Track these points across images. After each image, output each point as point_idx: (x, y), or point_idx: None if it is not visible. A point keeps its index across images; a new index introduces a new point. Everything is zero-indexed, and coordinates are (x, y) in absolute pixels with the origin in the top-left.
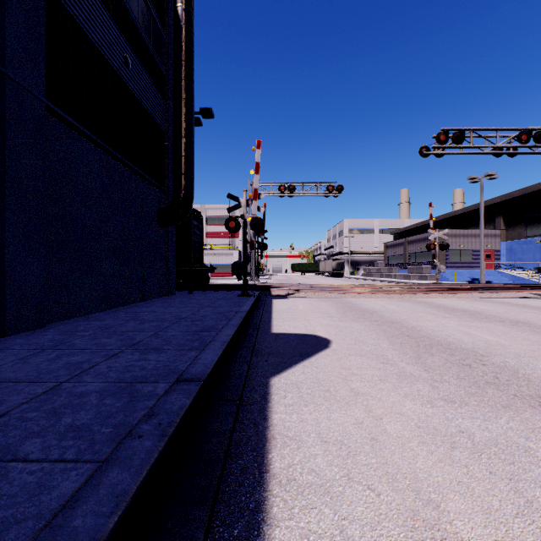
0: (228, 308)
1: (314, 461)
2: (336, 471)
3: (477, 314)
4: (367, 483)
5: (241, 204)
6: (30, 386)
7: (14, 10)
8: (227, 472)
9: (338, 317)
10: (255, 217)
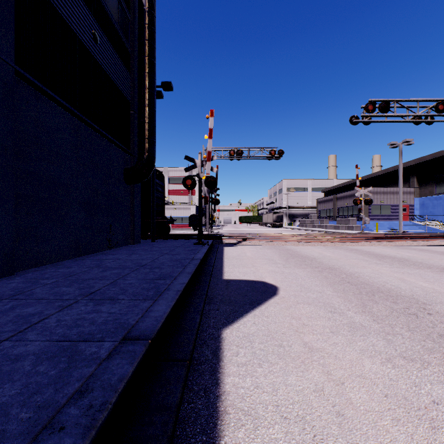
0: (184, 256)
1: None
2: None
3: (404, 260)
4: None
5: (196, 165)
6: None
7: None
8: None
9: (282, 263)
10: (209, 176)
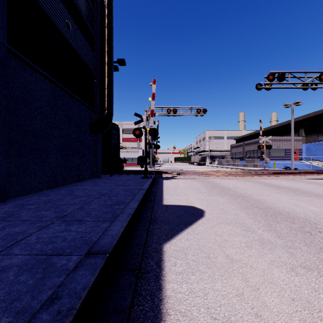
0: (134, 187)
1: None
2: None
3: (297, 190)
4: None
5: (143, 120)
6: None
7: None
8: None
9: (206, 192)
10: (152, 128)
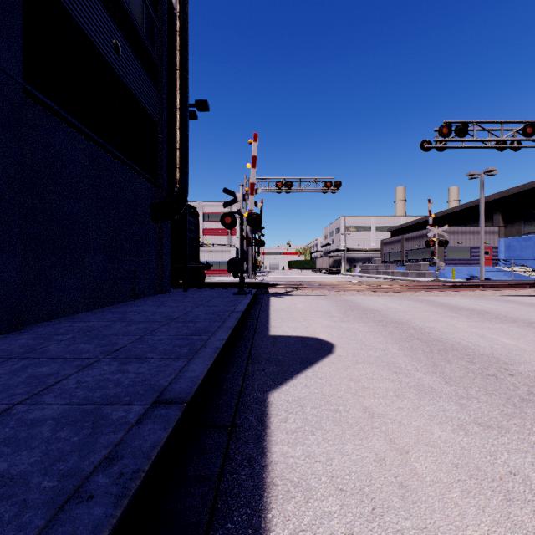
0: (223, 308)
1: (329, 524)
2: None
3: (485, 313)
4: None
5: (237, 199)
6: None
7: None
8: None
9: (339, 317)
10: (252, 212)
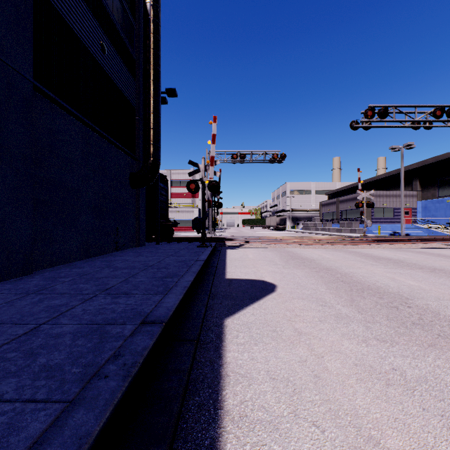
0: (189, 257)
1: (264, 397)
2: (284, 407)
3: (399, 262)
4: (312, 420)
5: (200, 169)
6: (13, 328)
7: (5, 2)
8: (185, 408)
9: (282, 265)
10: (212, 180)
